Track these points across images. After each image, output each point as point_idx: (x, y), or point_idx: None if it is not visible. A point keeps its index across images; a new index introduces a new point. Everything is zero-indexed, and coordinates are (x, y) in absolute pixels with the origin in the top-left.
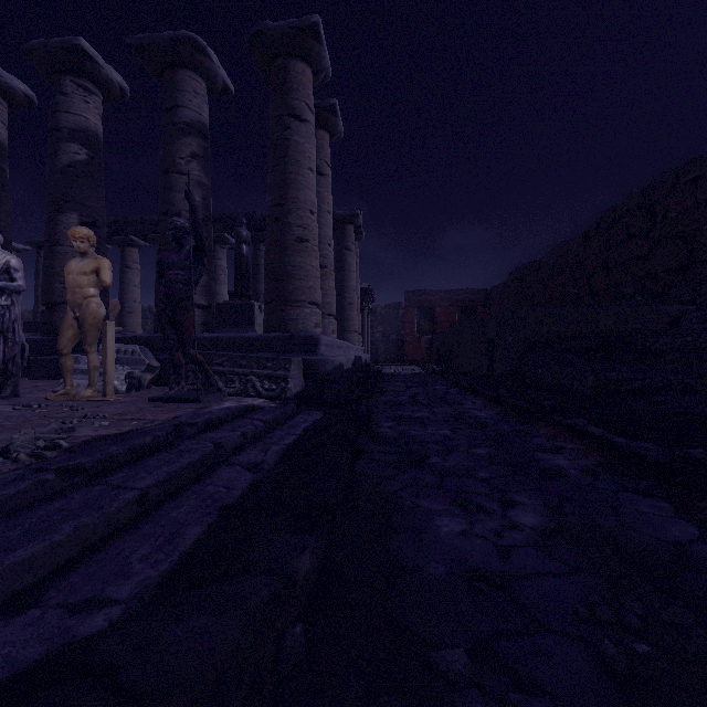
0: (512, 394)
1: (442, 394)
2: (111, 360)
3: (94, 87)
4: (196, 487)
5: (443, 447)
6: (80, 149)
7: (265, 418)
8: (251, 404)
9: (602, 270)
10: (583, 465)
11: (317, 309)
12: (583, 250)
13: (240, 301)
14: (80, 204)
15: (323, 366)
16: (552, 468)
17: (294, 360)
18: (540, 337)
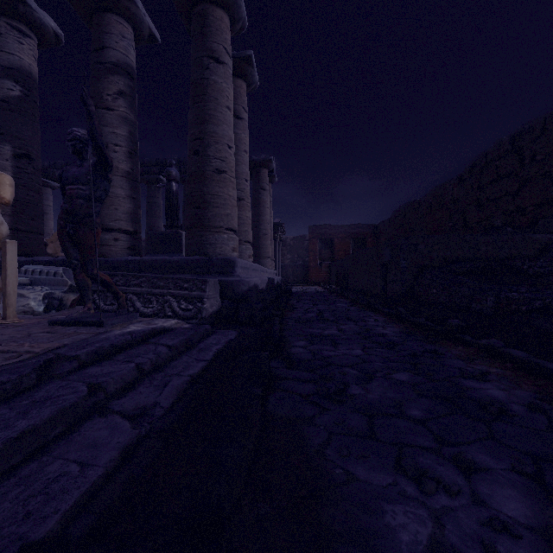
0: (409, 312)
1: (345, 311)
2: (11, 281)
3: (28, 30)
4: (30, 468)
5: (360, 372)
6: (13, 86)
7: (172, 342)
8: (160, 327)
9: (475, 206)
10: (523, 398)
11: (234, 235)
12: (458, 190)
13: (170, 230)
14: (13, 137)
15: (238, 286)
16: (494, 405)
17: (210, 281)
18: (430, 261)
